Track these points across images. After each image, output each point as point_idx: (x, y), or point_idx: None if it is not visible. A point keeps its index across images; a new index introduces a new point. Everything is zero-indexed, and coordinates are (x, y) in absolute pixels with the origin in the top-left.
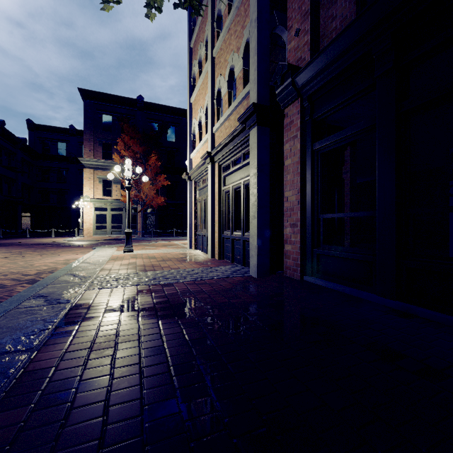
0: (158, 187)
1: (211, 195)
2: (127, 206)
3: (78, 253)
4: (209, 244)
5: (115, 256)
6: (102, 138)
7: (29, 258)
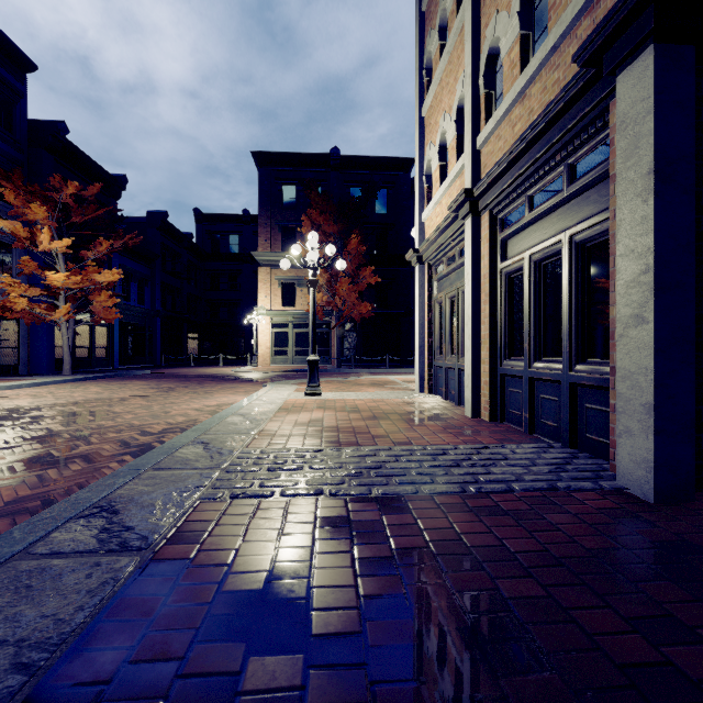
0: (361, 288)
1: (472, 282)
2: (311, 314)
3: (241, 393)
4: (466, 387)
5: (291, 403)
6: (283, 220)
7: (172, 399)
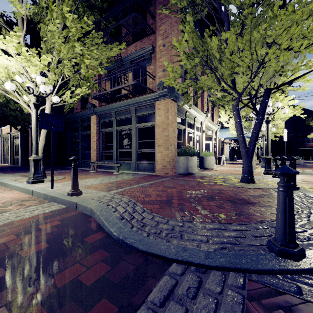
0: None
1: (10, 145)
2: None
3: None
4: (9, 160)
5: None
6: None
7: None
